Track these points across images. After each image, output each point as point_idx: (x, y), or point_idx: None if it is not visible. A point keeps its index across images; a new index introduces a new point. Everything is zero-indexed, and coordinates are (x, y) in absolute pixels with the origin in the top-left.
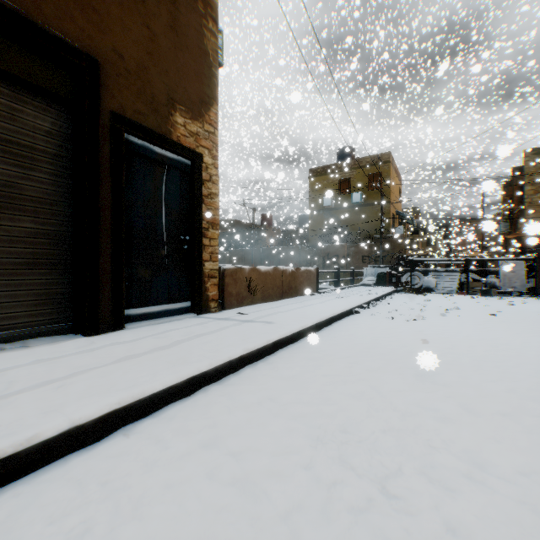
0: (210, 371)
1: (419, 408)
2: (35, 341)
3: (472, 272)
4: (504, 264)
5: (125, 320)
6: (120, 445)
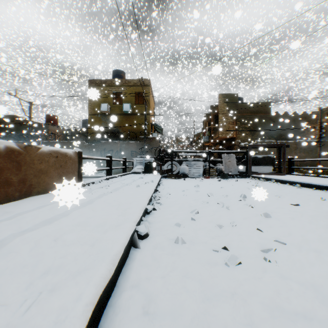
0: None
1: None
2: None
3: (208, 161)
4: (225, 156)
5: None
6: None
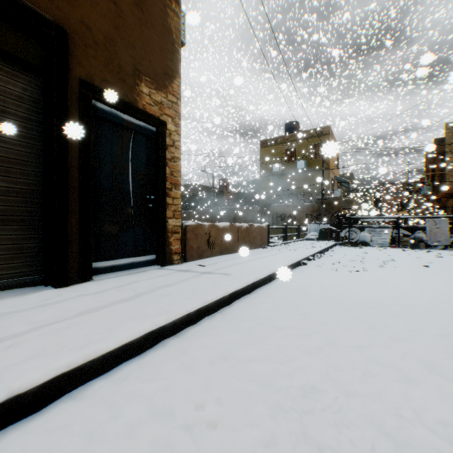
0: (168, 325)
1: (379, 366)
2: (5, 293)
3: (401, 228)
4: (430, 221)
5: (93, 272)
6: (65, 413)
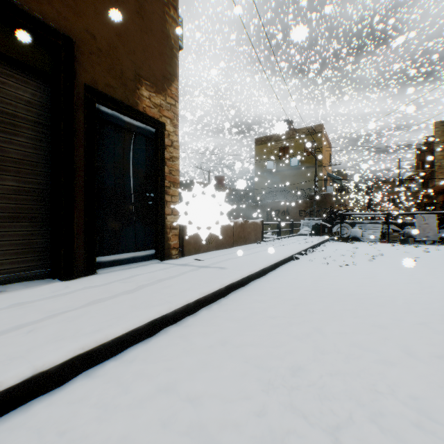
0: (170, 314)
1: (361, 350)
2: (17, 285)
3: (391, 223)
4: (419, 217)
5: (97, 266)
6: (82, 389)
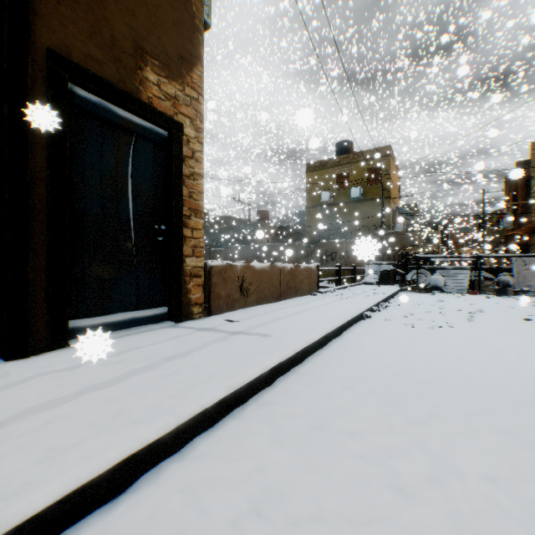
0: (166, 437)
1: None
2: None
3: (482, 269)
4: (518, 261)
5: (72, 334)
6: None
